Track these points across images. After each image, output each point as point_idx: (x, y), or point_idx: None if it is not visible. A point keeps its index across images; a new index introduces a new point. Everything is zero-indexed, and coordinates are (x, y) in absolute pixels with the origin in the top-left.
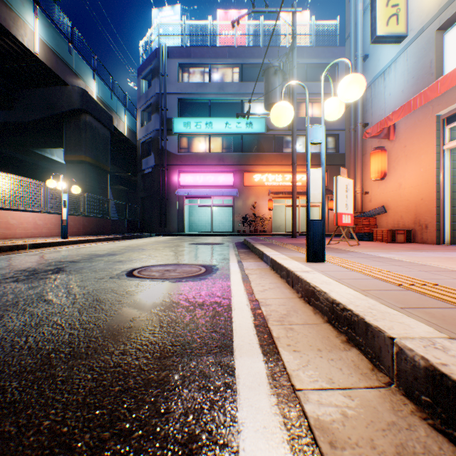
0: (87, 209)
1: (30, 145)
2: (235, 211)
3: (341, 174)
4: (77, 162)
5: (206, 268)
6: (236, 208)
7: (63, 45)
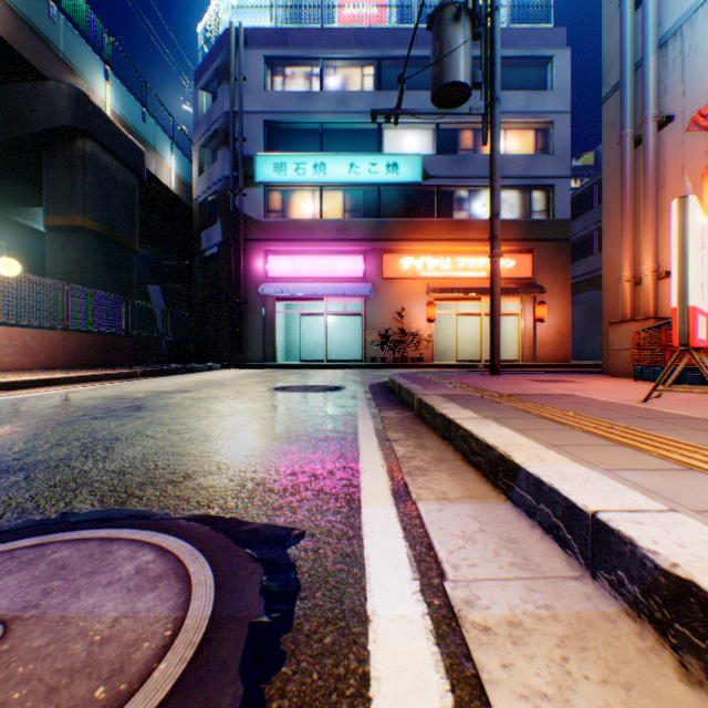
0: (89, 318)
1: None
2: (367, 325)
3: (687, 195)
4: (68, 228)
5: (219, 609)
6: (369, 318)
7: (36, 1)
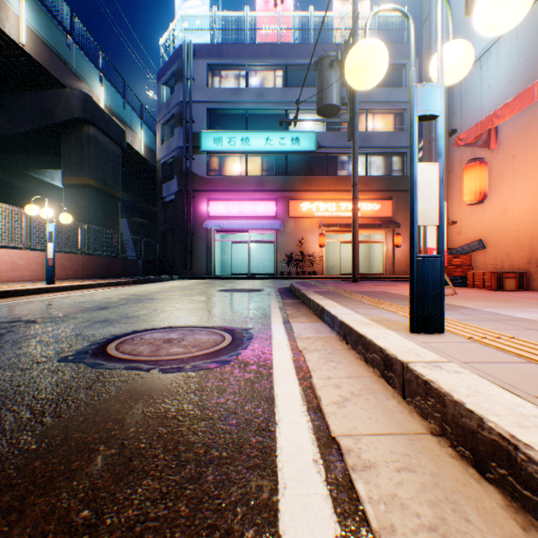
0: (92, 245)
1: (20, 165)
2: (278, 249)
3: None
4: (78, 185)
5: (234, 337)
6: (279, 244)
7: (60, 36)
